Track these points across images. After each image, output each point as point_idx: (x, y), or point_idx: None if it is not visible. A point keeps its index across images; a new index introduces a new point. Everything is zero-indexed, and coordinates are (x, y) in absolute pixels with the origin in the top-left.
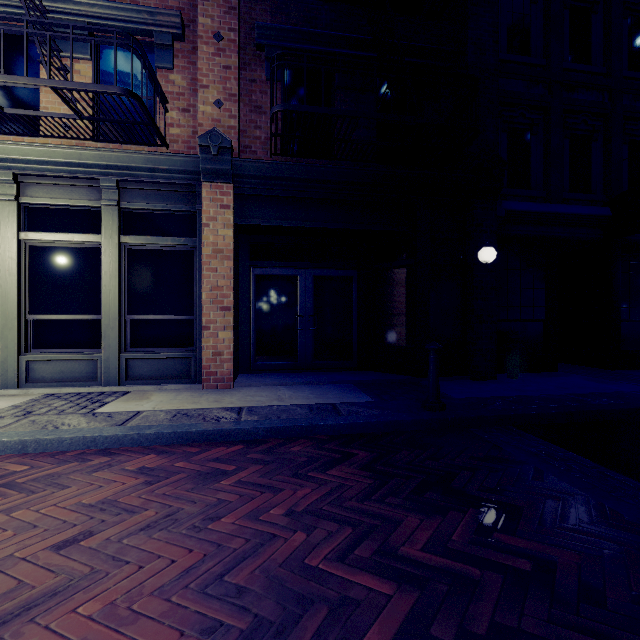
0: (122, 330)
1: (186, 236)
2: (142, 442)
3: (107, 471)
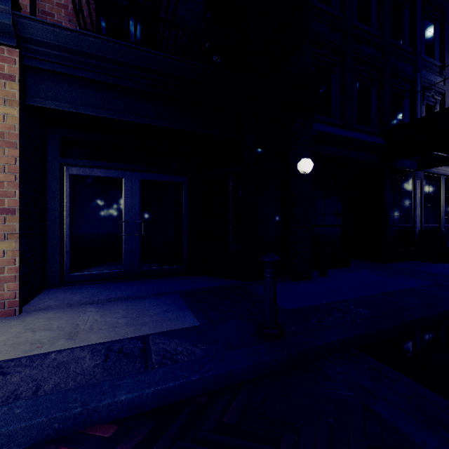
0: None
1: None
2: None
3: None
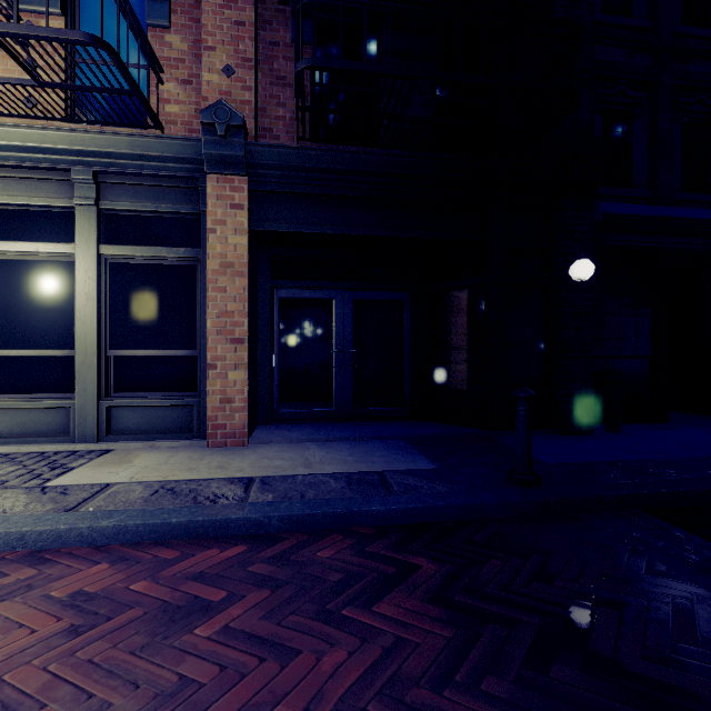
0: (102, 369)
1: (187, 246)
2: (95, 539)
3: (19, 600)
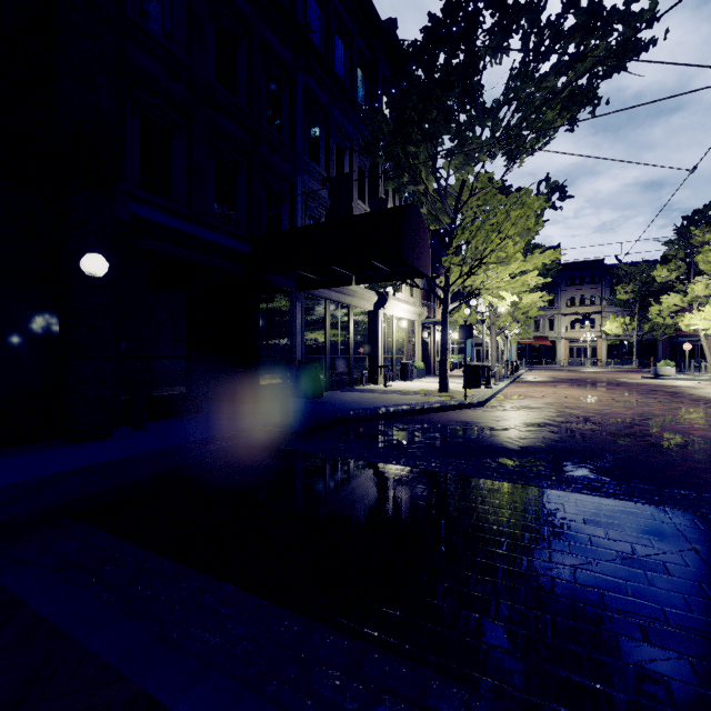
0: None
1: None
2: None
3: None
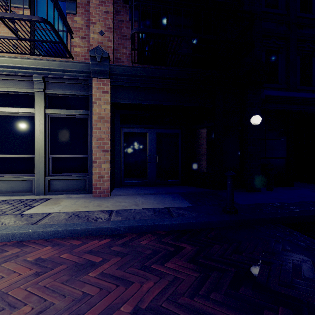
0: (46, 163)
1: (83, 109)
2: (45, 236)
3: (13, 261)
